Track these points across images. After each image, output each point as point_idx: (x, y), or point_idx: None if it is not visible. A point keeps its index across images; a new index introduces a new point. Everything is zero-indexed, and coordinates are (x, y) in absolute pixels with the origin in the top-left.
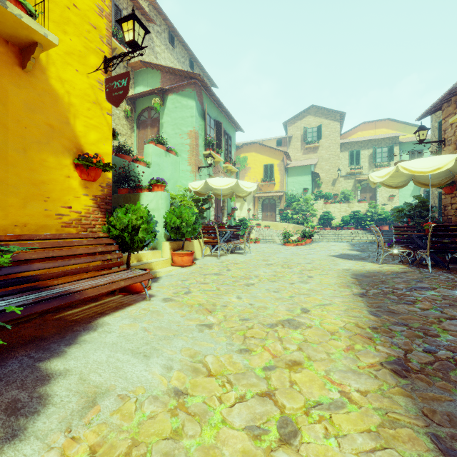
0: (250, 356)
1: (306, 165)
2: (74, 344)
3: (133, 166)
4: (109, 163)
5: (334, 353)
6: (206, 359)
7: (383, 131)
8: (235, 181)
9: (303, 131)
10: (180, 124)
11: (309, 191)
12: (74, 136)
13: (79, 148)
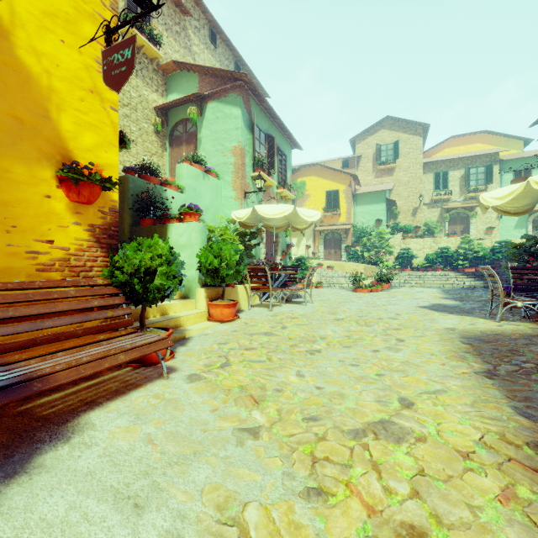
0: (326, 509)
1: (380, 190)
2: (20, 475)
3: (161, 190)
4: (111, 177)
5: (483, 506)
6: (246, 514)
7: (478, 146)
8: (292, 207)
9: (375, 149)
10: (222, 139)
11: (383, 223)
12: (58, 136)
13: (66, 156)
